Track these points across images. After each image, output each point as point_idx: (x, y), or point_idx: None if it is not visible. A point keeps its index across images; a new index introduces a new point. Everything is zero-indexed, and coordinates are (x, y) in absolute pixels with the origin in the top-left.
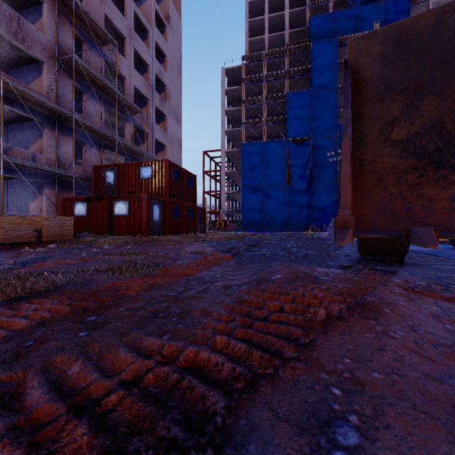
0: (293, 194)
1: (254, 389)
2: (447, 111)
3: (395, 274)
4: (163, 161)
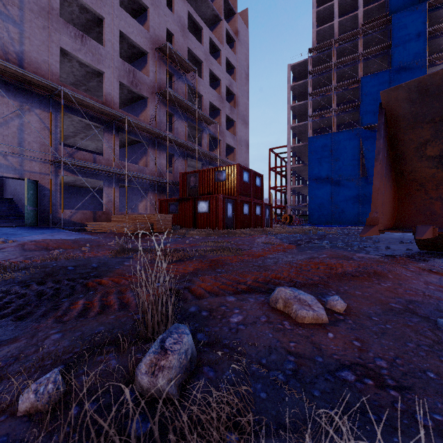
0: (368, 186)
1: (298, 287)
2: None
3: (428, 261)
4: (235, 165)
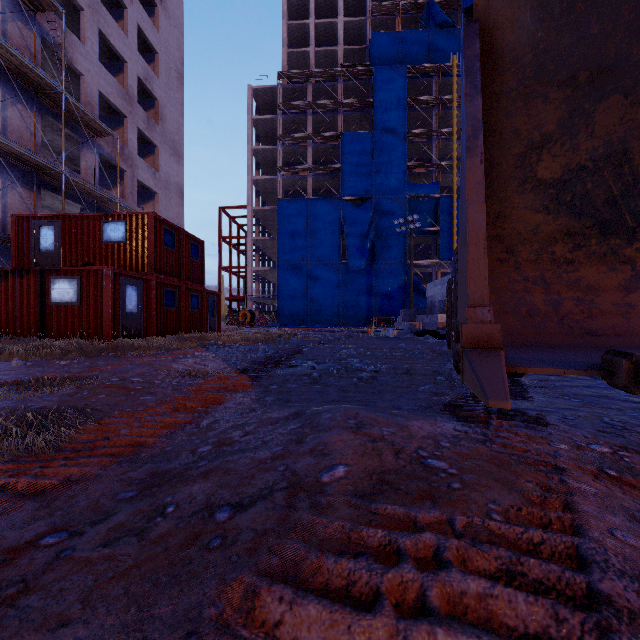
0: (350, 275)
1: None
2: (637, 129)
3: (546, 425)
4: (146, 215)
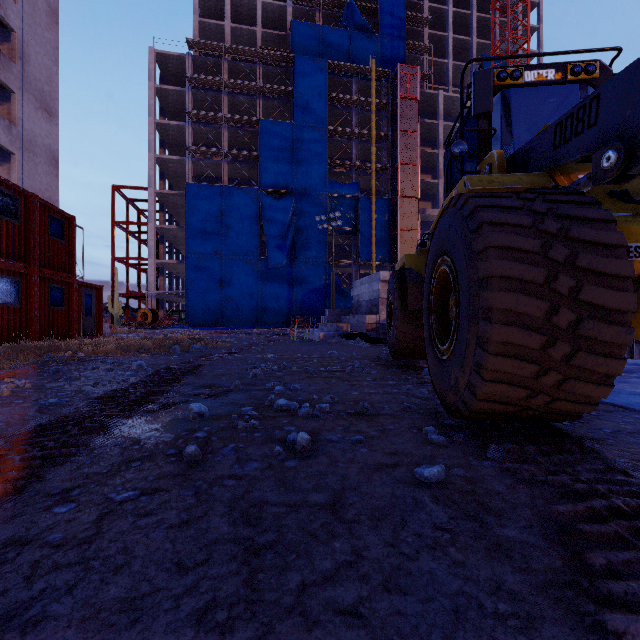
0: (269, 272)
1: None
2: None
3: None
4: None
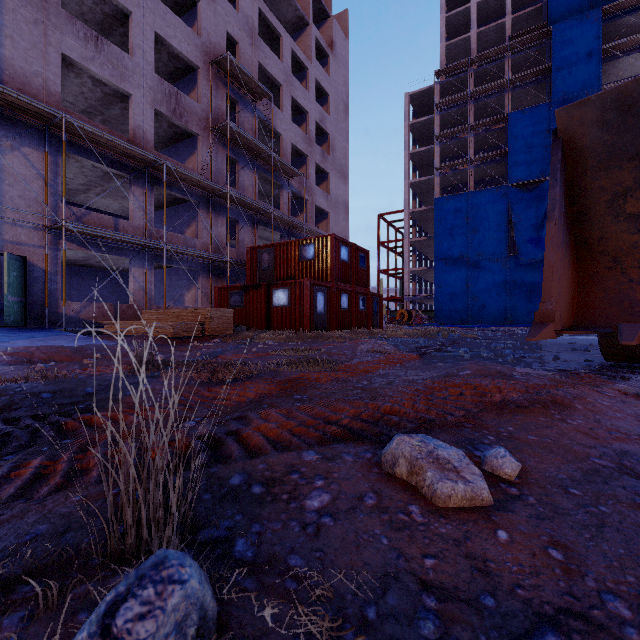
0: (519, 268)
1: (430, 429)
2: None
3: (628, 380)
4: (328, 237)
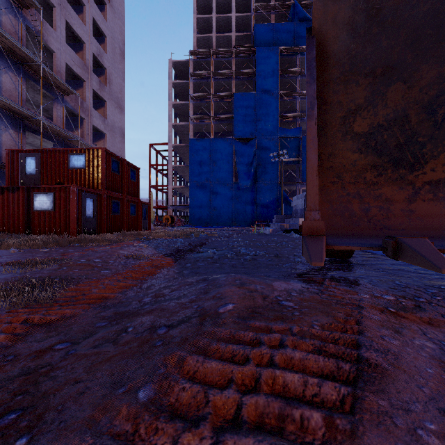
0: (240, 191)
1: None
2: (412, 103)
3: (358, 285)
4: (99, 150)
